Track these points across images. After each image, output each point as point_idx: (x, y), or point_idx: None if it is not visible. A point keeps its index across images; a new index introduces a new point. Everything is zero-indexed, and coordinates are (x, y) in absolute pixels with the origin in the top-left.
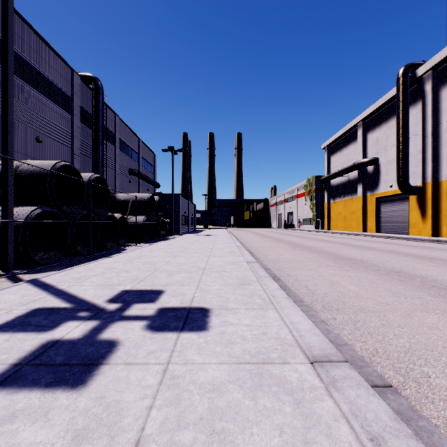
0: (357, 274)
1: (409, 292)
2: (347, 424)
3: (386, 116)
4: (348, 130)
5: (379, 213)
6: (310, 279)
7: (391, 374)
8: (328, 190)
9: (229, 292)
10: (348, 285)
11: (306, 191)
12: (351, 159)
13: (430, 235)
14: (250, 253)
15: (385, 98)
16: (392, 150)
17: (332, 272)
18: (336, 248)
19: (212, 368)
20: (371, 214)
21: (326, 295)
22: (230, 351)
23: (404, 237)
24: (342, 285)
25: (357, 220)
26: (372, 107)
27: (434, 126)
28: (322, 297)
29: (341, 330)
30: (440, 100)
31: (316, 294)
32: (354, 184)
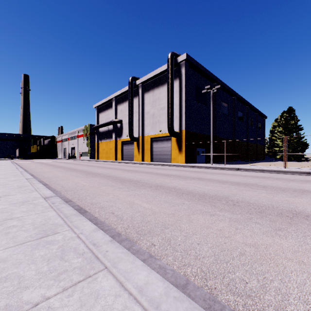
0: (92, 179)
1: (106, 182)
2: (48, 204)
3: (125, 99)
4: (108, 100)
5: (123, 150)
6: (66, 183)
7: (76, 200)
8: (98, 134)
9: (11, 191)
10: (84, 183)
11: (84, 134)
12: (110, 118)
13: (141, 161)
14: (31, 175)
15: (125, 89)
16: (128, 117)
17: (80, 179)
18: (93, 169)
19: (2, 206)
20: (119, 150)
21: (70, 187)
22: (10, 203)
23: (131, 162)
24: (81, 183)
25: (113, 153)
26: (119, 91)
27: (142, 110)
28: (67, 188)
29: (68, 195)
30: (144, 99)
31: (65, 187)
32: (111, 133)
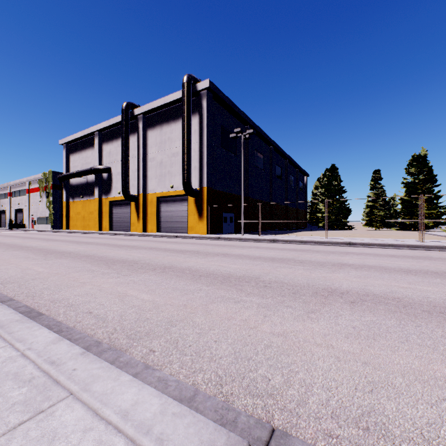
0: (56, 261)
1: (81, 265)
2: None
3: (117, 135)
4: (86, 135)
5: (112, 214)
6: (4, 270)
7: (22, 298)
8: (68, 188)
9: None
10: (40, 268)
11: (42, 186)
12: (90, 163)
13: (142, 231)
14: None
15: (116, 120)
16: (120, 164)
17: (33, 263)
18: (59, 246)
19: None
20: (106, 214)
21: (11, 277)
22: None
23: (126, 233)
24: (34, 269)
25: (95, 220)
26: (106, 123)
27: (144, 155)
28: (6, 279)
29: (6, 290)
30: (147, 138)
31: (1, 278)
32: (92, 187)
